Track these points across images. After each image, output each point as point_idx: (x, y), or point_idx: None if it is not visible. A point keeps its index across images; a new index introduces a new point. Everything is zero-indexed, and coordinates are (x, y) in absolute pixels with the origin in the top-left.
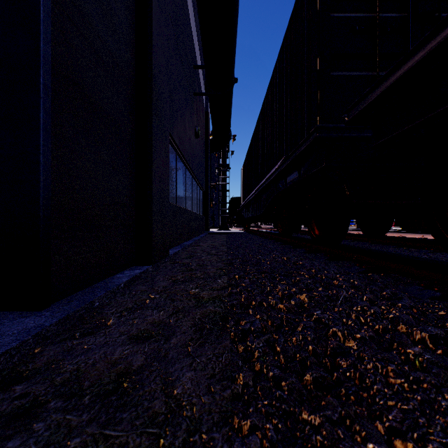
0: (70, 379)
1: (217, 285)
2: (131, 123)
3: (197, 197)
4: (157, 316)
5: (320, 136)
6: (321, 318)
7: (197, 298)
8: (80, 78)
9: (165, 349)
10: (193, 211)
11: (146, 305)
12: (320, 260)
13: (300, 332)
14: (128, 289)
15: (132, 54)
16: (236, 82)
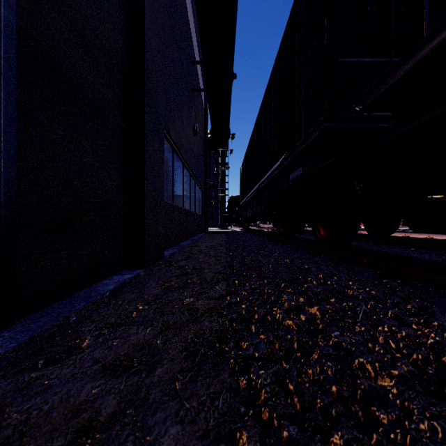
0: (11, 439)
1: (214, 293)
2: (121, 114)
3: (196, 196)
4: (143, 335)
5: (330, 126)
6: (341, 342)
7: (192, 310)
8: (57, 57)
9: (146, 386)
10: (191, 210)
11: (132, 319)
12: (327, 264)
13: (318, 363)
14: (114, 298)
15: (122, 39)
16: (235, 78)
